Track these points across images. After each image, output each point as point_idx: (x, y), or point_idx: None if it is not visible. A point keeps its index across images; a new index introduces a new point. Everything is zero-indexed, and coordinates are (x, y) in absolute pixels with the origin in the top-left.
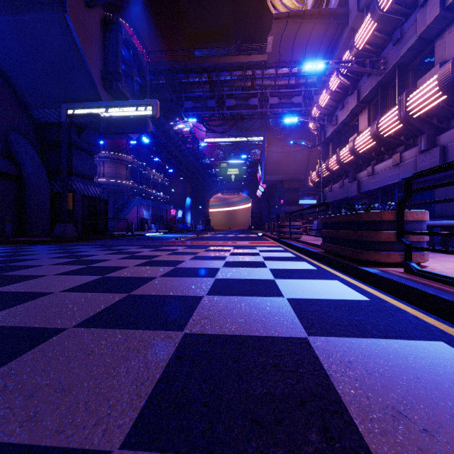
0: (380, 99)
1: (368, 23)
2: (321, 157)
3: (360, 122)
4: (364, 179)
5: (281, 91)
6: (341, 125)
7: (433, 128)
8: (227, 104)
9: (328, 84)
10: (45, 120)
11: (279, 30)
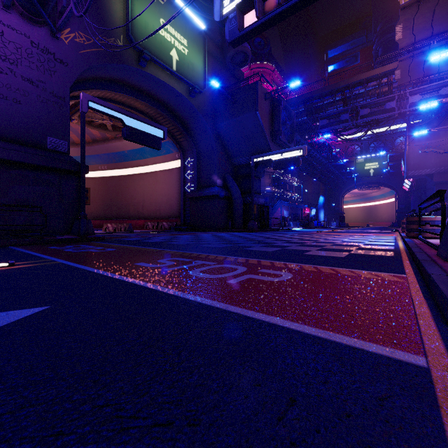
0: None
1: None
2: None
3: None
4: None
5: (424, 87)
6: None
7: None
8: (360, 114)
9: None
10: (239, 164)
11: (406, 64)
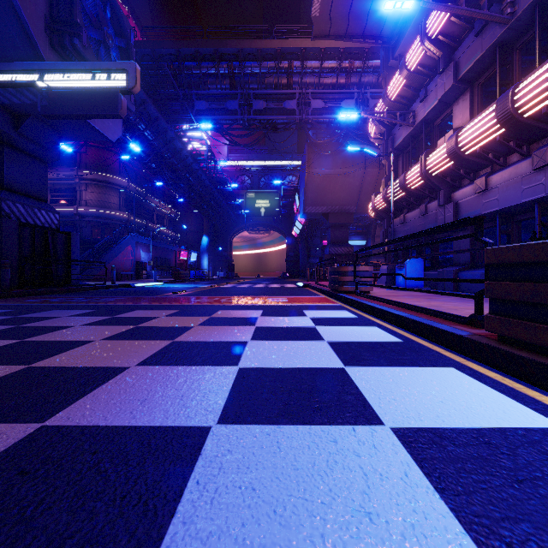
0: (499, 68)
1: None
2: (393, 171)
3: (455, 115)
4: (467, 200)
5: (327, 91)
6: (421, 124)
7: None
8: (254, 107)
9: (404, 61)
10: None
11: None
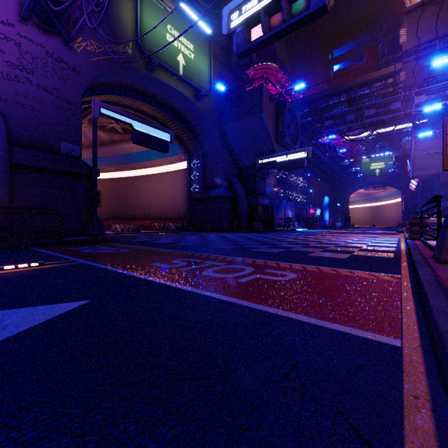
0: None
1: None
2: None
3: None
4: None
5: (430, 87)
6: None
7: None
8: (365, 115)
9: None
10: (244, 165)
11: (410, 66)
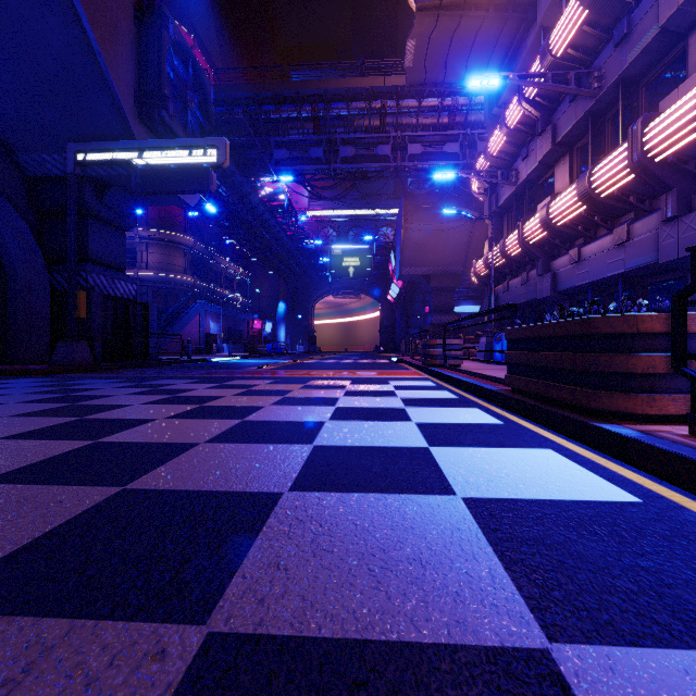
0: (591, 138)
1: (573, 11)
2: (493, 236)
3: (556, 178)
4: (563, 270)
5: (426, 134)
6: (524, 184)
7: (688, 180)
8: (342, 154)
9: (503, 118)
10: (43, 172)
11: (426, 30)
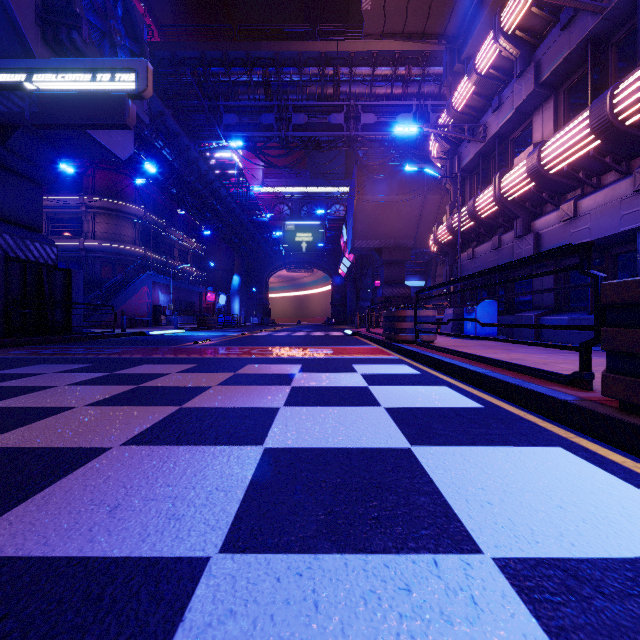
0: (591, 69)
1: None
2: (459, 196)
3: (535, 127)
4: (550, 229)
5: (380, 103)
6: (493, 140)
7: None
8: (294, 121)
9: (473, 63)
10: None
11: None
